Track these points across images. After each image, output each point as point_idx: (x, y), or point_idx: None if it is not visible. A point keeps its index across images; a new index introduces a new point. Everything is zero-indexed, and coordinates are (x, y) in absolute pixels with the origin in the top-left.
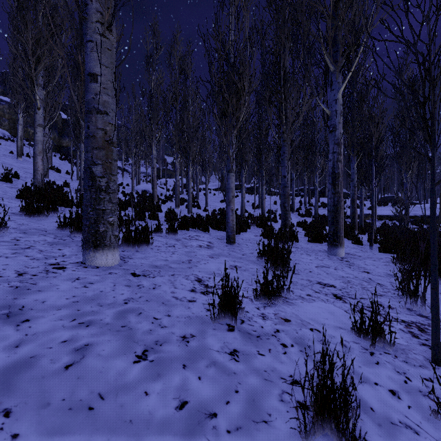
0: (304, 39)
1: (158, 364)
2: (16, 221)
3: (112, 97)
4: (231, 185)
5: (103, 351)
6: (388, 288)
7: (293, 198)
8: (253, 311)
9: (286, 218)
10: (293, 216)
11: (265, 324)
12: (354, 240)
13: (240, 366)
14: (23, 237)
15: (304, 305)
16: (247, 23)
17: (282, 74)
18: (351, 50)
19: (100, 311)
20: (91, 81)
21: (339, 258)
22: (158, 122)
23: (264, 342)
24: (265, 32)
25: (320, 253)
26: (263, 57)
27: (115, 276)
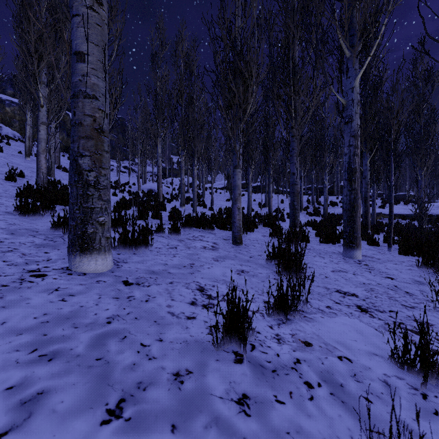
0: (317, 23)
1: (137, 425)
2: (7, 221)
3: (102, 80)
4: (237, 182)
5: (61, 404)
6: (419, 298)
7: (301, 196)
8: (266, 331)
9: (295, 217)
10: (301, 215)
11: (281, 350)
12: (370, 241)
13: (253, 424)
14: (8, 238)
15: (325, 321)
16: (255, 8)
17: (291, 66)
18: (369, 33)
19: (73, 335)
20: (78, 61)
21: (356, 261)
22: (163, 121)
23: (283, 379)
24: (273, 22)
25: (335, 255)
26: (271, 49)
27: (103, 285)
